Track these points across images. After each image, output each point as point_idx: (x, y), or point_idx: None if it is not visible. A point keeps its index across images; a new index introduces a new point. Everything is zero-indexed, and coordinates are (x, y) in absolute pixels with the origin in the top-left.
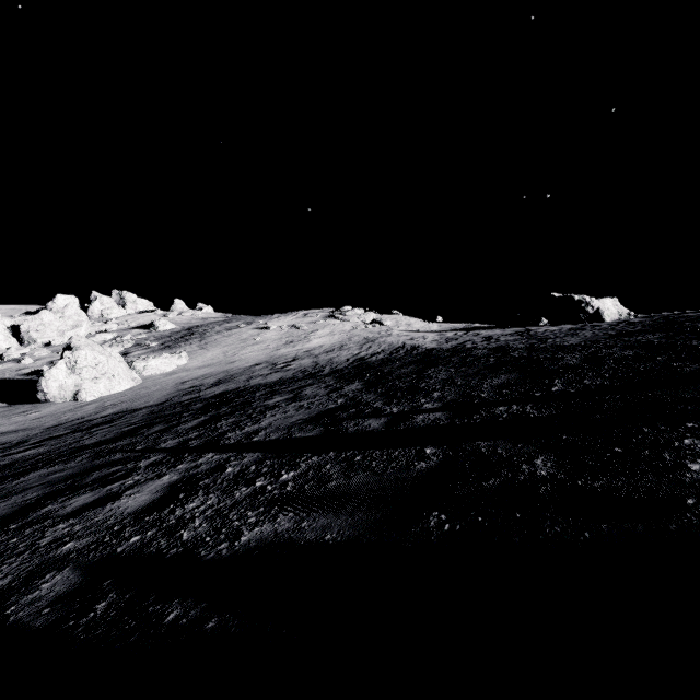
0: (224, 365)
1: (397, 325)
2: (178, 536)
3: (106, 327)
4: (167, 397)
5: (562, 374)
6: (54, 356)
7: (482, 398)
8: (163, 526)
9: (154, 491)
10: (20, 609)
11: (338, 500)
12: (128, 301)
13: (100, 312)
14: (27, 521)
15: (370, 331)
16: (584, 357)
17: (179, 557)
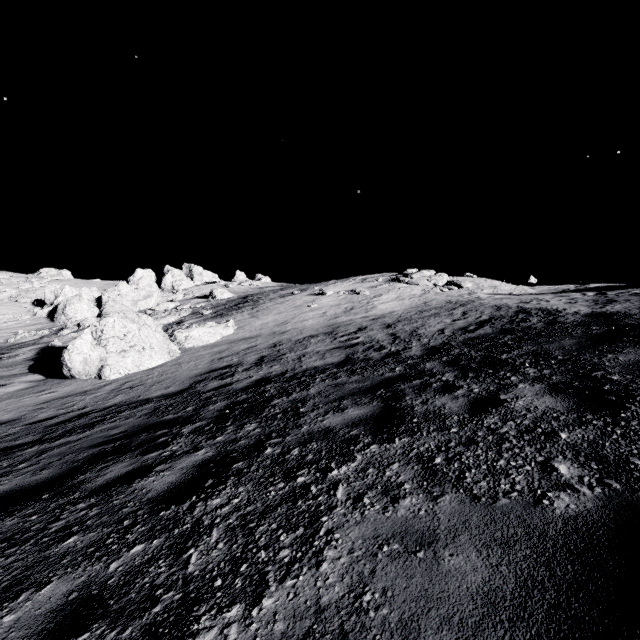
0: (272, 337)
1: (479, 287)
2: None
3: (174, 297)
4: (192, 381)
5: None
6: None
7: None
8: None
9: None
10: None
11: None
12: (195, 273)
13: (171, 284)
14: None
15: (447, 295)
16: None
17: None
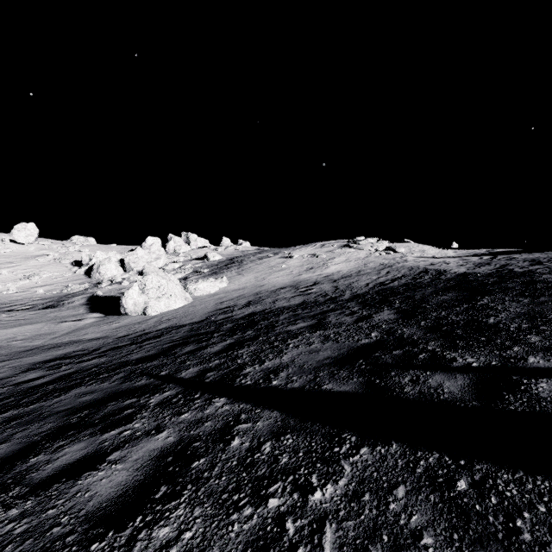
0: (255, 288)
1: (410, 252)
2: None
3: (176, 259)
4: (207, 315)
5: None
6: None
7: None
8: None
9: (138, 464)
10: None
11: None
12: (191, 240)
13: (173, 248)
14: (3, 480)
15: (384, 258)
16: None
17: None
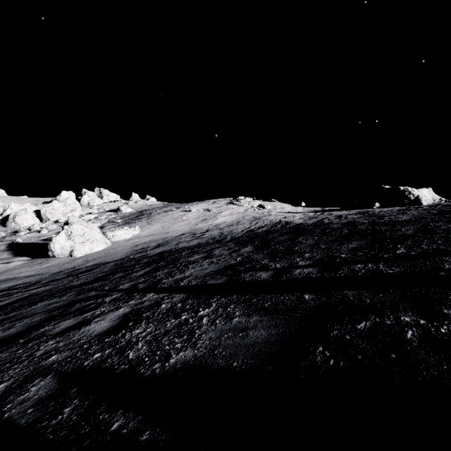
0: (162, 235)
1: (274, 208)
2: (126, 355)
3: (91, 211)
4: (126, 255)
5: (403, 241)
6: (60, 228)
7: (343, 258)
8: (116, 346)
9: (113, 319)
10: (13, 407)
11: (241, 333)
12: (104, 194)
13: (87, 201)
14: (31, 337)
15: (256, 213)
16: (417, 228)
17: (125, 372)
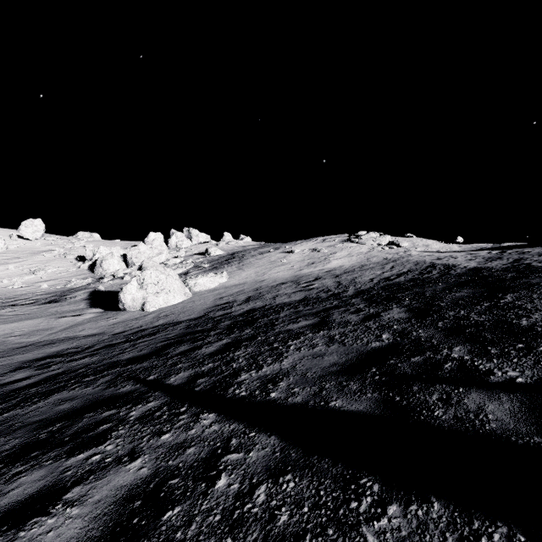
0: (255, 284)
1: (414, 246)
2: None
3: (178, 254)
4: (205, 311)
5: None
6: None
7: None
8: None
9: (97, 510)
10: None
11: None
12: (193, 235)
13: (175, 243)
14: None
15: (387, 253)
16: None
17: None
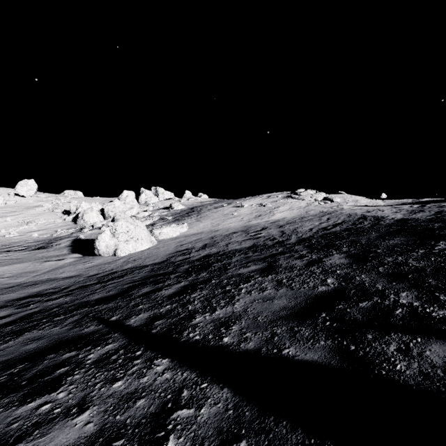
0: (210, 233)
1: (345, 201)
2: None
3: (147, 208)
4: (168, 257)
5: None
6: None
7: None
8: None
9: None
10: None
11: None
12: (160, 193)
13: (145, 200)
14: None
15: (322, 207)
16: None
17: None
